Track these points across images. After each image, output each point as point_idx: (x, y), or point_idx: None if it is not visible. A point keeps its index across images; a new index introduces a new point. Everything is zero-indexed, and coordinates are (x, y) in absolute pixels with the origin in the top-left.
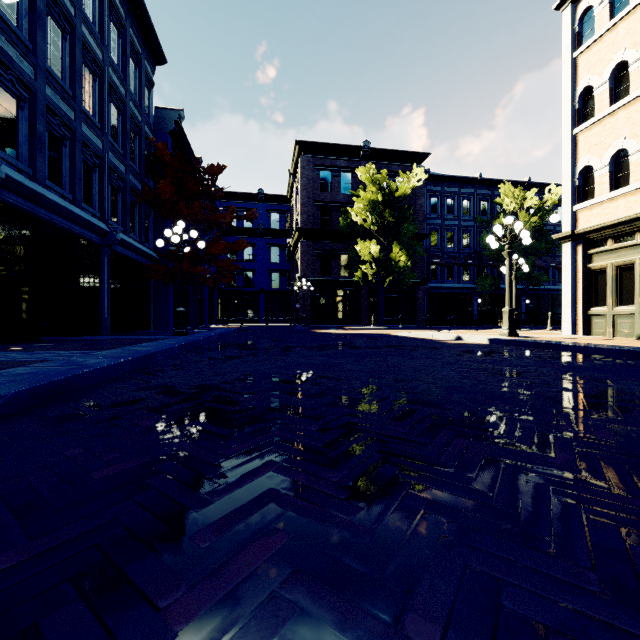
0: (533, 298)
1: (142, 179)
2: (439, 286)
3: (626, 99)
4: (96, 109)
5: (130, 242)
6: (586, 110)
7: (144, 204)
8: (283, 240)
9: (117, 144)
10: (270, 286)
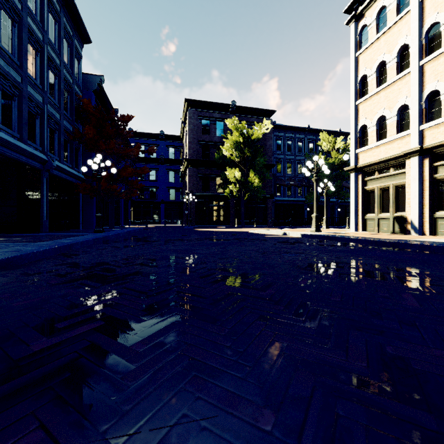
0: (342, 207)
1: (73, 123)
2: (282, 199)
3: (385, 85)
4: (38, 74)
5: (63, 167)
6: (364, 90)
7: (74, 141)
8: (177, 166)
9: (54, 99)
10: (168, 198)
